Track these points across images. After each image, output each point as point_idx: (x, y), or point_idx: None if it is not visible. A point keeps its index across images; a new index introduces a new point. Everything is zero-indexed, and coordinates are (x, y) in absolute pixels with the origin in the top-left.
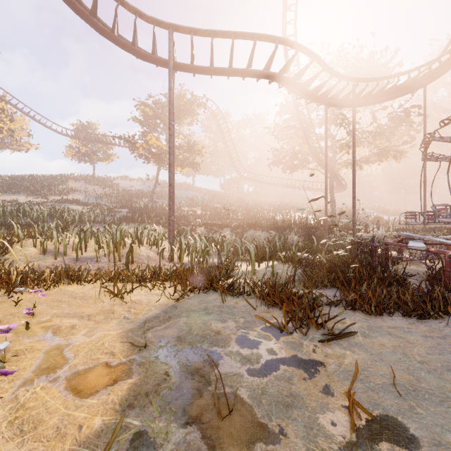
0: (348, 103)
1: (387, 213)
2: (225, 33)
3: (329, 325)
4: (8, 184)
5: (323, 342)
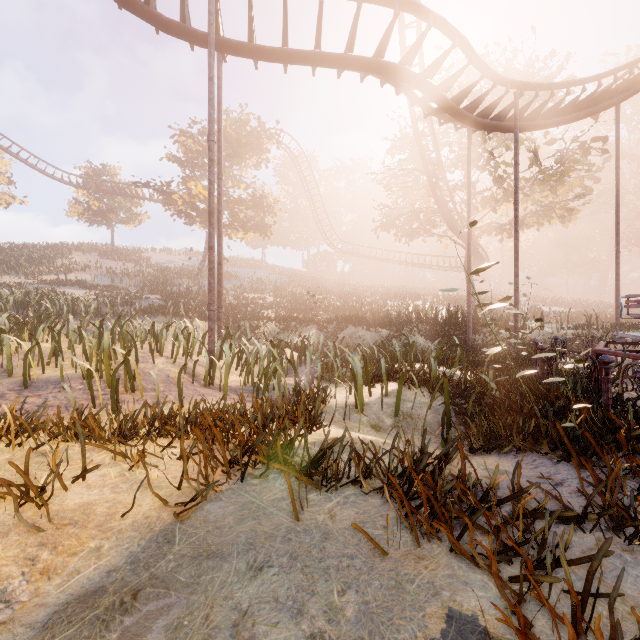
0: (505, 124)
1: (545, 303)
2: None
3: None
4: None
5: None
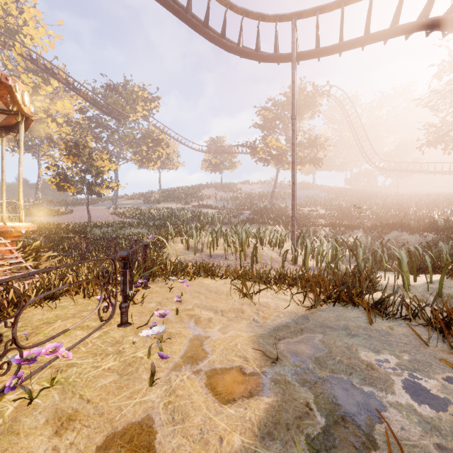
0: None
1: None
2: None
3: None
4: (165, 195)
5: None
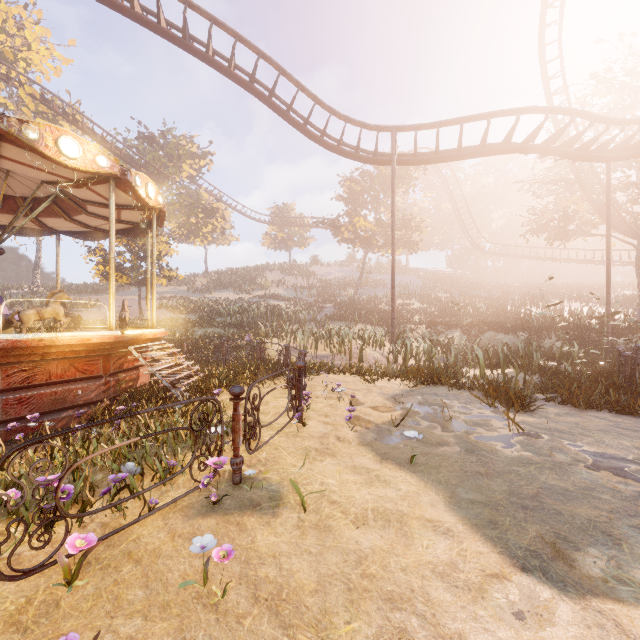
0: None
1: None
2: (452, 122)
3: (531, 409)
4: (216, 280)
5: (517, 412)
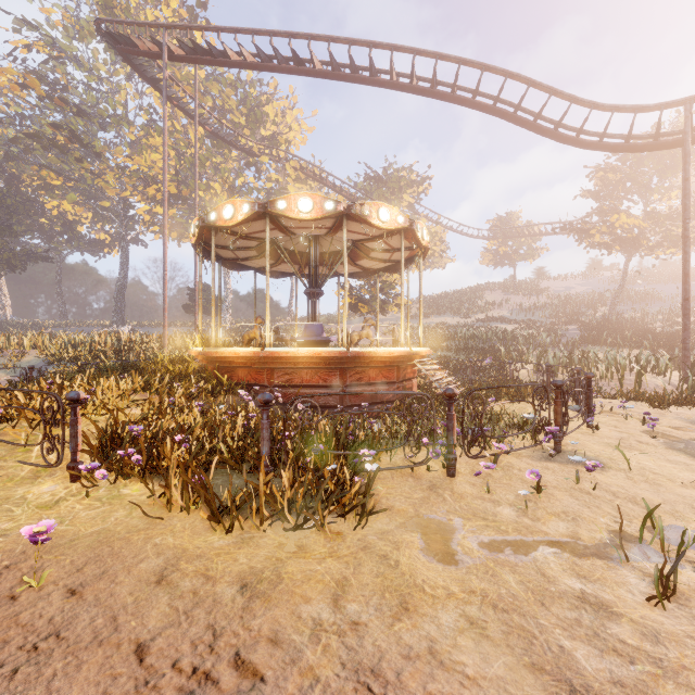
0: None
1: None
2: None
3: None
4: (432, 305)
5: None
